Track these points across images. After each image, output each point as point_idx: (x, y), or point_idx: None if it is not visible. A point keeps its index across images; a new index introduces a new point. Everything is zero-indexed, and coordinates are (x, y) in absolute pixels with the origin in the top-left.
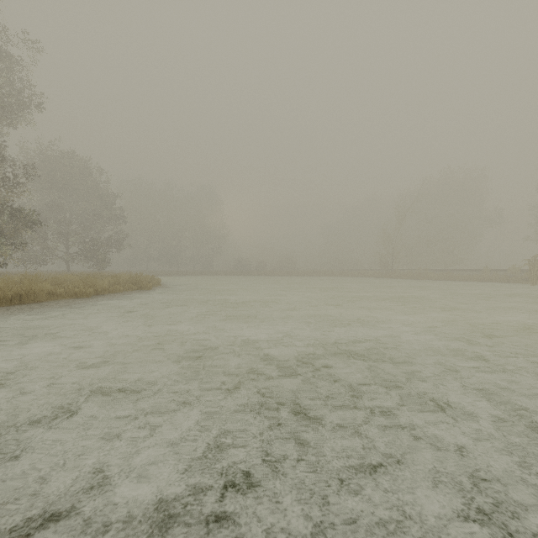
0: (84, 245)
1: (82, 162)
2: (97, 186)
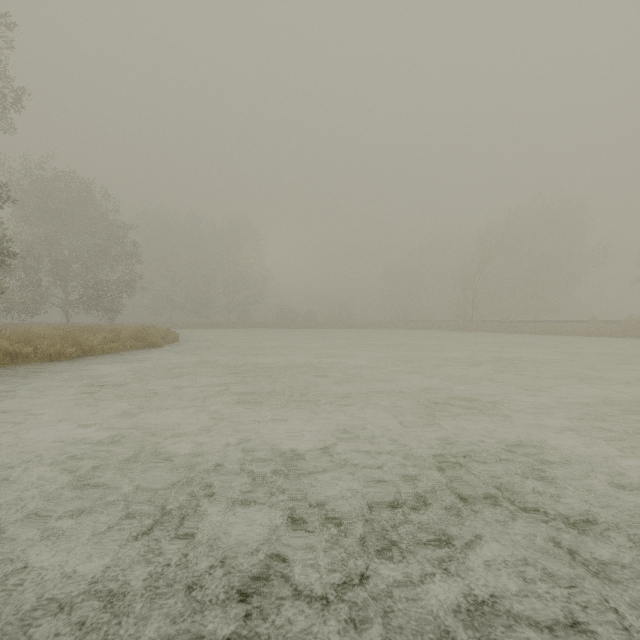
0: (86, 291)
1: (85, 186)
2: (103, 216)
